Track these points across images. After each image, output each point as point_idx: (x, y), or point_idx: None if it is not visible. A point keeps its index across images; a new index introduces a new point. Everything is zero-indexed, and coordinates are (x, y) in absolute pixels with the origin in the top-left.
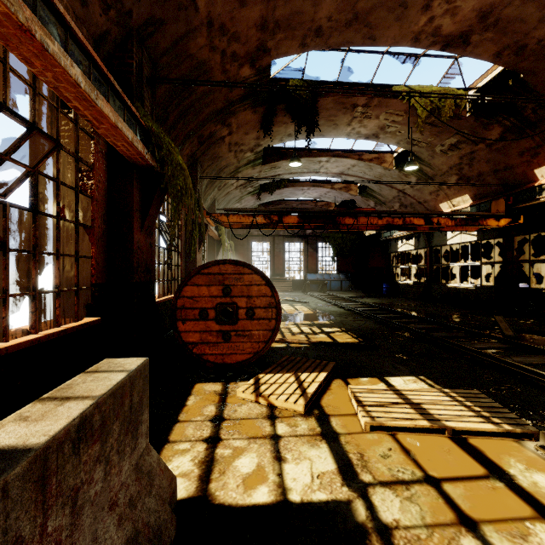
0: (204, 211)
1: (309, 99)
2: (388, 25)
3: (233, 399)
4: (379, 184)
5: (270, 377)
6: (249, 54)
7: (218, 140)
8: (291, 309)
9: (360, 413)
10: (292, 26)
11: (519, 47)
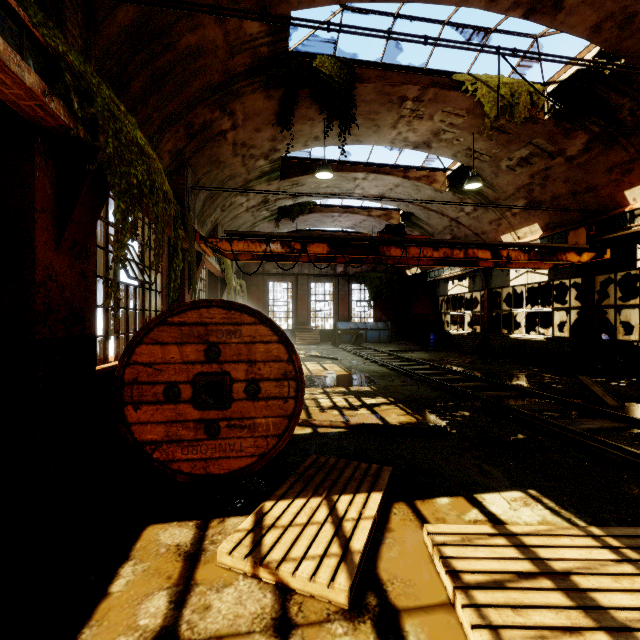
0: (197, 234)
1: (343, 83)
2: None
3: (210, 570)
4: (427, 210)
5: (283, 509)
6: None
7: (217, 136)
8: (319, 369)
9: (466, 614)
10: None
11: (626, 16)
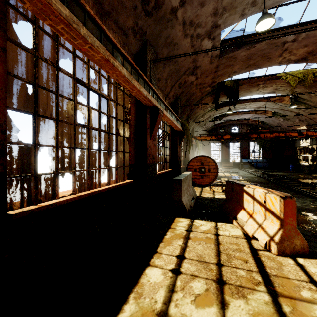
0: (191, 136)
1: (234, 87)
2: (265, 63)
3: (204, 189)
4: (283, 110)
5: (214, 187)
6: (208, 85)
7: (196, 108)
8: (228, 175)
9: None
10: (224, 74)
11: None
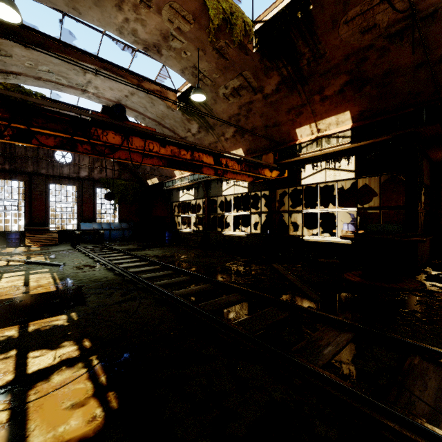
0: None
1: None
2: None
3: None
4: (162, 127)
5: None
6: None
7: None
8: (14, 285)
9: None
10: None
11: None
